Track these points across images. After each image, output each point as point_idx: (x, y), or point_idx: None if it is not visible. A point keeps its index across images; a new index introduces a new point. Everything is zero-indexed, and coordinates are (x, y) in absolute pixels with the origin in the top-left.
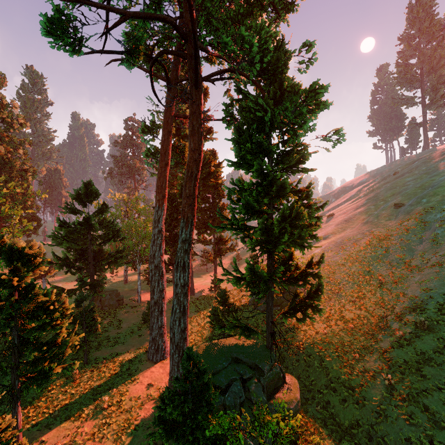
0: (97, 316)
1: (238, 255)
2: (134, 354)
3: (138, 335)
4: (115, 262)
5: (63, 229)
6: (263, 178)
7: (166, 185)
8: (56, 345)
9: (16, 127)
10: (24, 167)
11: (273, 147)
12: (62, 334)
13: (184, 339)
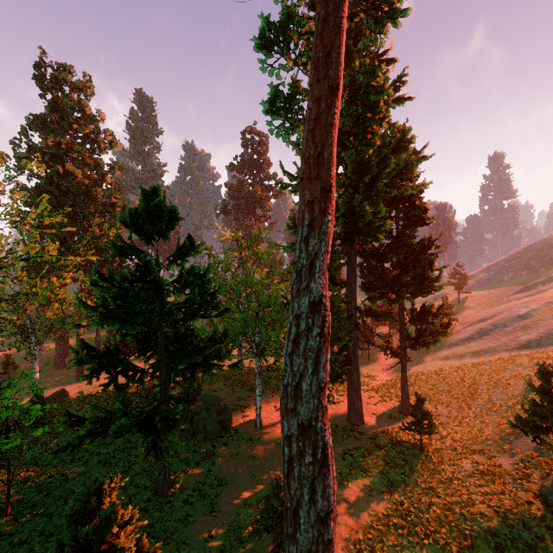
0: None
1: None
2: None
3: None
4: (204, 365)
5: (97, 292)
6: None
7: (333, 156)
8: None
9: (102, 146)
10: (112, 201)
11: None
12: None
13: None
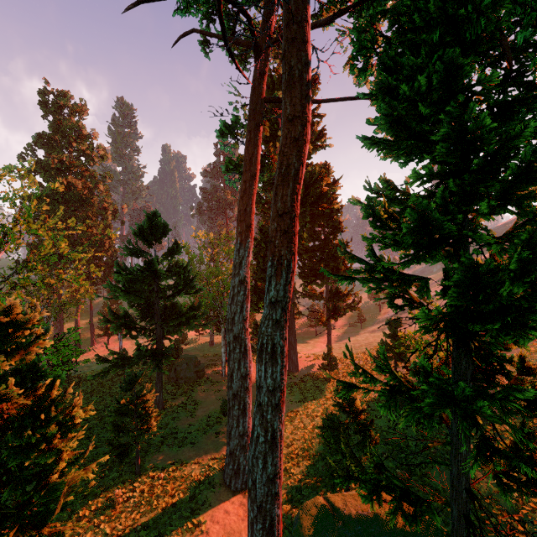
0: (152, 406)
1: (360, 314)
2: (205, 470)
3: (215, 432)
4: (186, 323)
5: (120, 277)
6: (460, 158)
7: (252, 210)
8: (47, 486)
9: (96, 160)
10: (104, 205)
11: (490, 74)
12: (62, 464)
13: (274, 496)
